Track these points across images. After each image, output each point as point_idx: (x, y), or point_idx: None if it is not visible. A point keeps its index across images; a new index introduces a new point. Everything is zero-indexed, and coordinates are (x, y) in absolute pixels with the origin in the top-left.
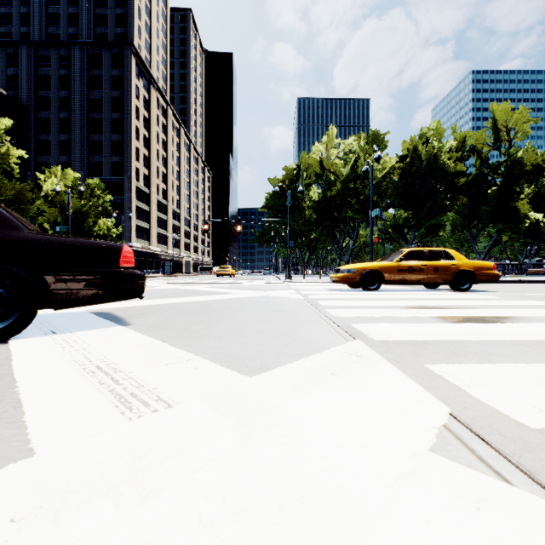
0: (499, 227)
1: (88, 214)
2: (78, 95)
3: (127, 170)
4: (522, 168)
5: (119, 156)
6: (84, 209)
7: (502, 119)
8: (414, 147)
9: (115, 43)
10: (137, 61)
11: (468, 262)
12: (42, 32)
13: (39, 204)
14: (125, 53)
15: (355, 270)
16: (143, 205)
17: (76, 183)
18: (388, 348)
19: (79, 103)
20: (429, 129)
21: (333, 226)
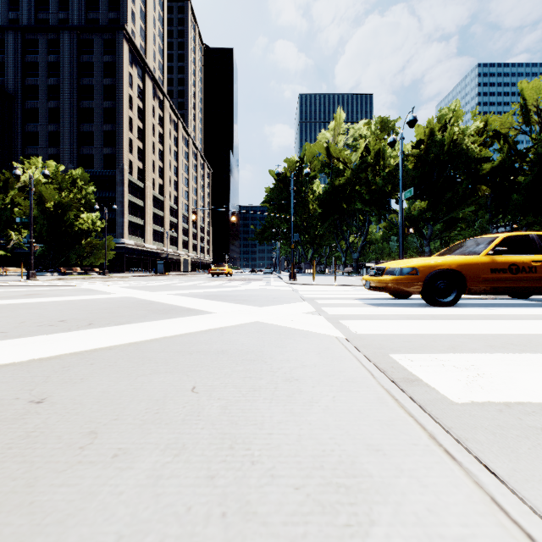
0: (529, 221)
1: (68, 206)
2: (67, 83)
3: (119, 162)
4: None
5: (111, 147)
6: (63, 201)
7: (533, 98)
8: (431, 132)
9: (106, 26)
10: (130, 47)
11: None
12: (31, 18)
13: (14, 196)
14: (117, 37)
15: (415, 269)
16: (137, 200)
17: (55, 172)
18: None
19: (68, 91)
20: (448, 112)
21: (340, 220)
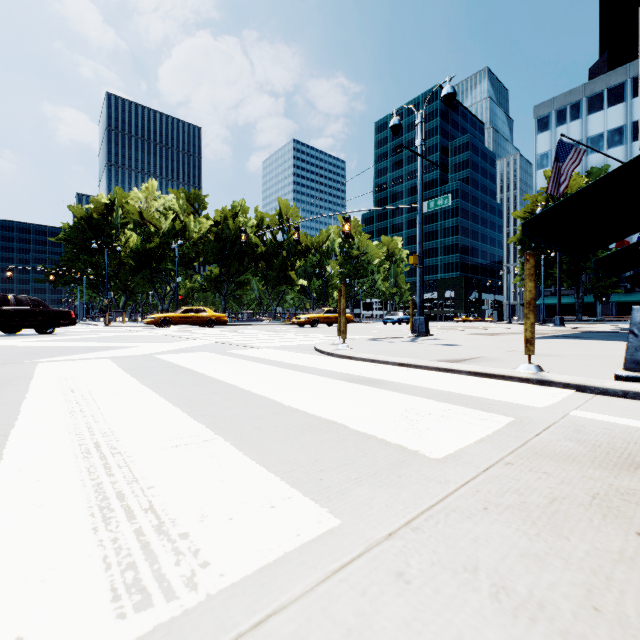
0: (283, 287)
1: None
2: None
3: None
4: (296, 247)
5: None
6: None
7: (285, 211)
8: (226, 217)
9: None
10: None
11: (214, 314)
12: None
13: None
14: None
15: (157, 318)
16: None
17: None
18: (150, 332)
19: None
20: (238, 205)
21: (153, 275)
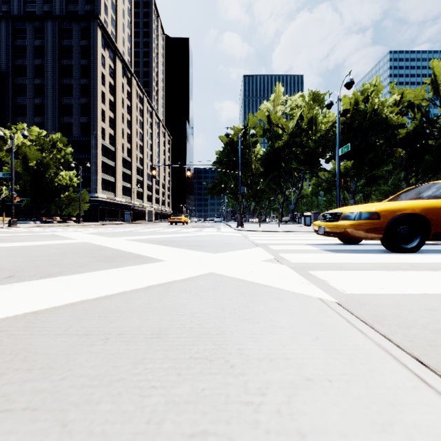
0: (438, 177)
1: (48, 165)
2: (51, 63)
3: (93, 129)
4: None
5: (87, 117)
6: (44, 160)
7: None
8: (356, 102)
9: (83, 16)
10: (103, 34)
11: None
12: (20, 10)
13: (3, 156)
14: (92, 25)
15: (377, 214)
16: (109, 161)
17: (38, 136)
18: None
19: (51, 70)
20: (370, 86)
21: (279, 177)
